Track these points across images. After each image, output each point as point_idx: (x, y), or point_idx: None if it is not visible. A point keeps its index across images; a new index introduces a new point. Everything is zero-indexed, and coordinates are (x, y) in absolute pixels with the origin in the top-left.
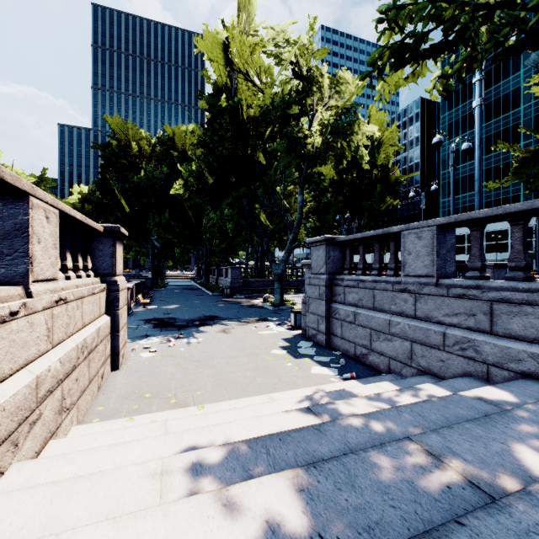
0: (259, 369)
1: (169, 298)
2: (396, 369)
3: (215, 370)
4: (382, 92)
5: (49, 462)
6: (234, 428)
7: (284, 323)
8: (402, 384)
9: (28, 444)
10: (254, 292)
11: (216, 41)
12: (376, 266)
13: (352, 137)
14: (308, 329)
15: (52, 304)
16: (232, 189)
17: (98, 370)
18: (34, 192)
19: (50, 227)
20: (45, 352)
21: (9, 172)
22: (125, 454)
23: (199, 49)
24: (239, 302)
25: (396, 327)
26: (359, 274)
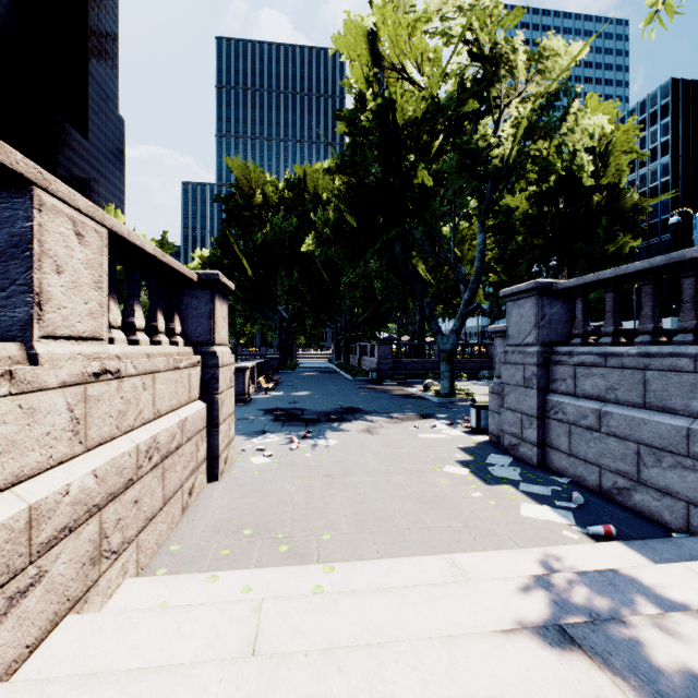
0: (426, 499)
1: (298, 383)
2: None
3: (354, 493)
4: (660, 1)
5: None
6: (391, 667)
7: (458, 423)
8: None
9: (2, 637)
10: (410, 377)
11: (357, 27)
12: (647, 327)
13: (564, 140)
14: (503, 435)
15: (85, 378)
16: (380, 232)
17: (183, 483)
18: (43, 182)
19: (87, 253)
20: (66, 459)
21: None
22: None
23: (335, 48)
24: (389, 390)
25: None
26: (605, 344)
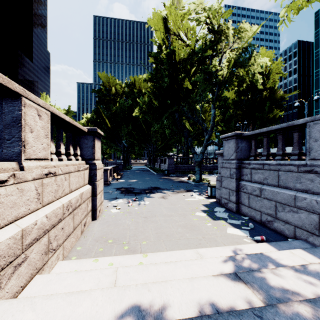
0: (187, 226)
1: (131, 176)
2: (302, 236)
3: (156, 224)
4: (285, 16)
5: (17, 305)
6: (169, 289)
7: (203, 194)
8: (317, 253)
9: (12, 282)
10: (182, 173)
11: (158, 16)
12: (280, 153)
13: (249, 68)
14: (221, 199)
15: (42, 176)
16: (168, 108)
17: (81, 221)
18: (26, 95)
19: (42, 123)
20: (35, 210)
21: (0, 74)
22: (75, 306)
23: (148, 24)
24: (173, 179)
25: (302, 201)
26: (263, 160)
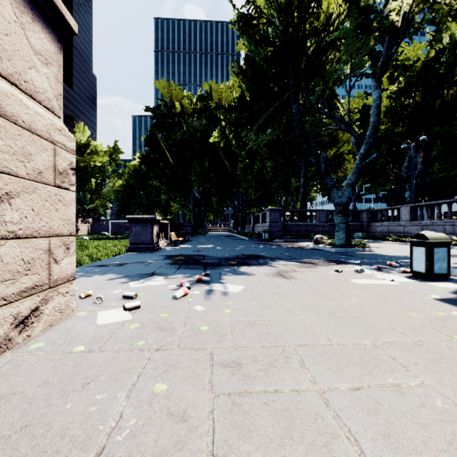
0: None
1: (205, 241)
2: None
3: None
4: None
5: None
6: None
7: (384, 268)
8: None
9: None
10: (296, 237)
11: None
12: None
13: (455, 2)
14: None
15: None
16: (276, 100)
17: None
18: None
19: None
20: None
21: None
22: None
23: None
24: (283, 245)
25: None
26: None
